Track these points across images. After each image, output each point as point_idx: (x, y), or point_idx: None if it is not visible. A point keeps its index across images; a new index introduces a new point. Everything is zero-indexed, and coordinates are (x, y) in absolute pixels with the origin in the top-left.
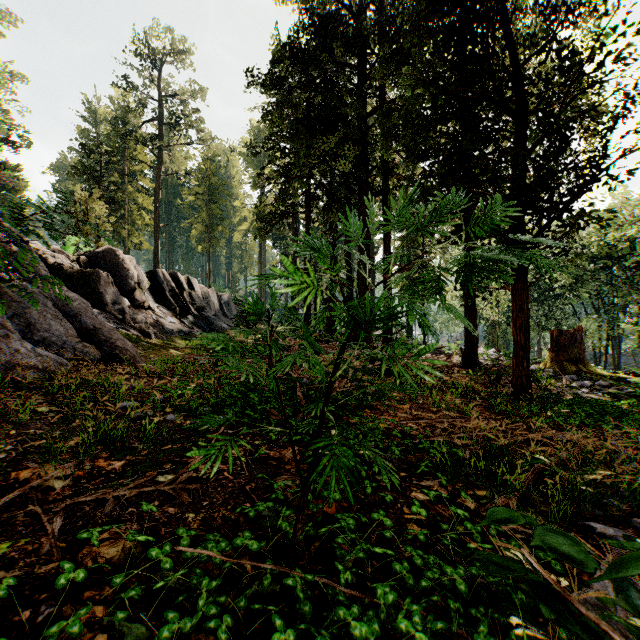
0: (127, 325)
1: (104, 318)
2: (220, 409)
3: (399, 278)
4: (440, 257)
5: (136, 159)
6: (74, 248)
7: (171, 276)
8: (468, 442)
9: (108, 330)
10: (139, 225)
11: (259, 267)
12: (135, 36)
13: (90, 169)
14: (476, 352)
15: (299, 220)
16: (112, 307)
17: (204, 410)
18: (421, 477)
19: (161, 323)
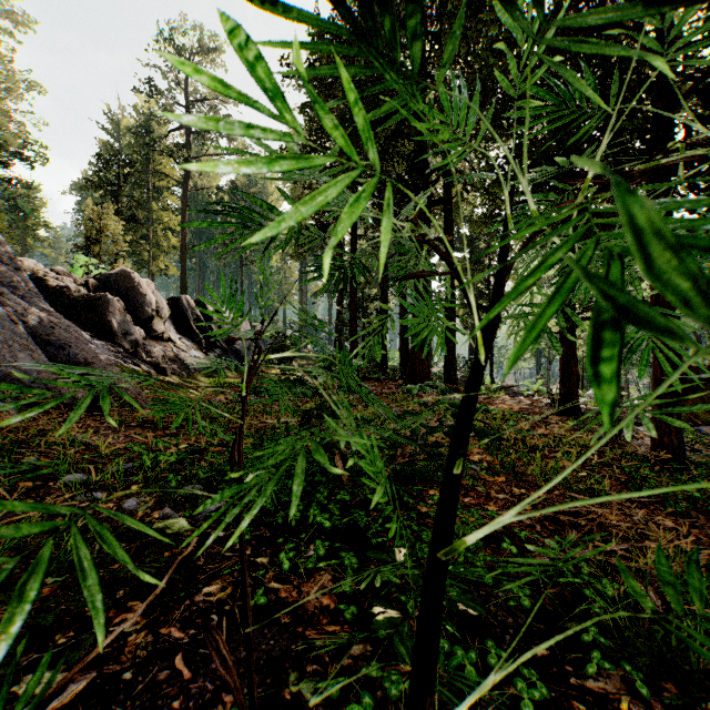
0: (139, 359)
1: (110, 351)
2: (217, 485)
3: (532, 258)
4: (681, 175)
5: (161, 173)
6: (83, 270)
7: (197, 303)
8: (642, 566)
9: (104, 365)
10: (165, 248)
11: (299, 295)
12: (159, 33)
13: (107, 183)
14: (576, 394)
15: (344, 241)
16: (122, 338)
17: (184, 492)
18: (580, 661)
19: (183, 357)
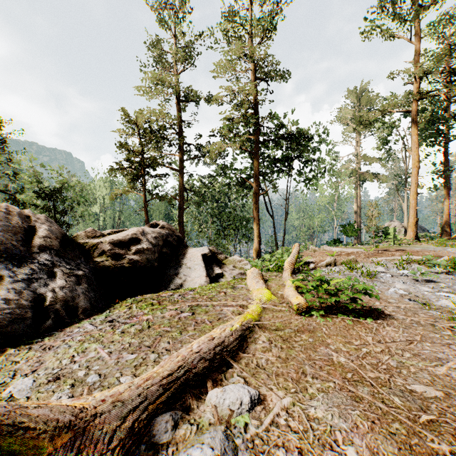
0: None
1: None
2: None
3: None
4: None
5: None
6: None
7: None
8: None
9: None
10: None
11: None
12: None
13: None
14: None
15: None
16: None
17: None
18: None
19: None
